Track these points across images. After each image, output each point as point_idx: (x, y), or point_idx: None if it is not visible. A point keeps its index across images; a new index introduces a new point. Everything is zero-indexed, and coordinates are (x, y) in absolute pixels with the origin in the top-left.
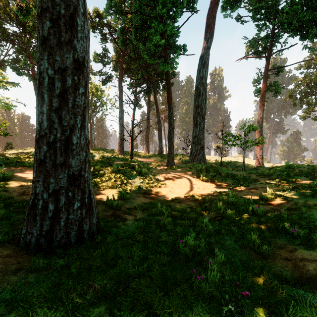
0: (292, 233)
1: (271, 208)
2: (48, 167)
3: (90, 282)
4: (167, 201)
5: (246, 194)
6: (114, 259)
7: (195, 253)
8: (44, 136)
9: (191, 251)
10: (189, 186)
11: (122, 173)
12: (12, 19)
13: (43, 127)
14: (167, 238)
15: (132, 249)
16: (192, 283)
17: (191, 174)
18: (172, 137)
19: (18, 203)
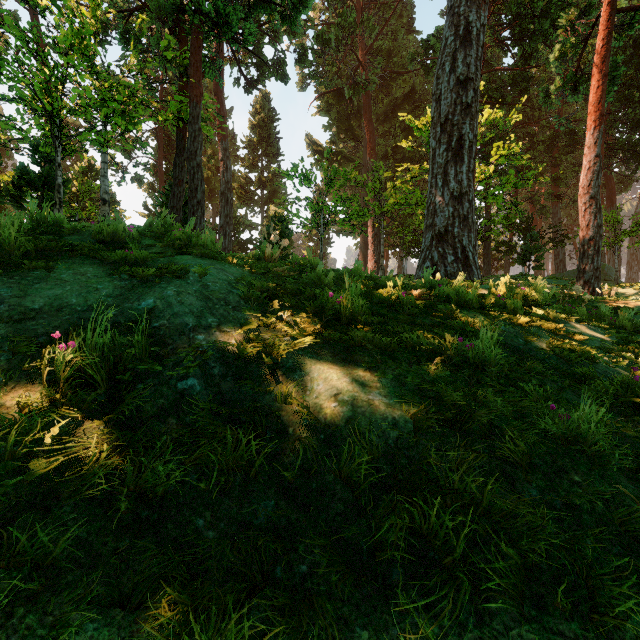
0: None
1: None
2: None
3: None
4: None
5: None
6: None
7: None
8: None
9: None
10: None
11: None
12: None
13: None
14: None
15: None
16: None
17: None
18: None
19: None
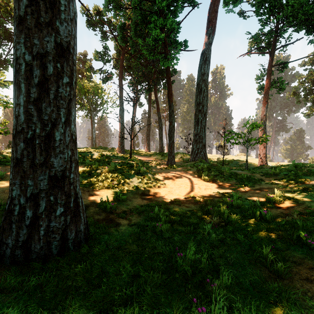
0: (310, 245)
1: (280, 212)
2: (26, 167)
3: (65, 310)
4: (166, 203)
5: (252, 196)
6: (99, 277)
7: (195, 269)
8: (21, 132)
9: (191, 268)
10: (190, 187)
11: (120, 172)
12: (12, 18)
13: (20, 121)
14: (164, 249)
15: (121, 264)
16: (191, 313)
17: (192, 173)
18: (173, 135)
19: (3, 205)
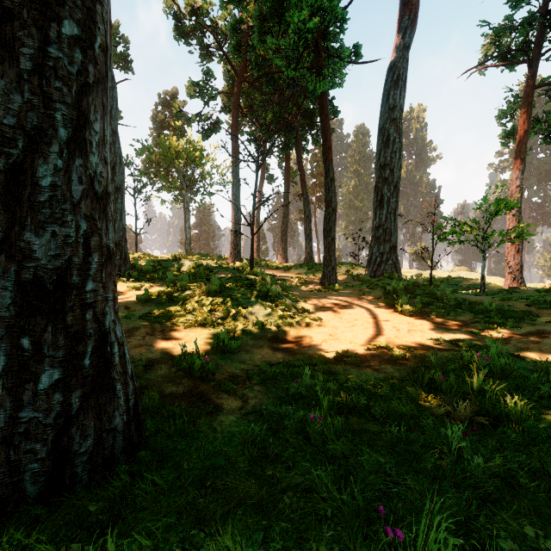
0: None
1: None
2: None
3: None
4: (327, 360)
5: (525, 348)
6: None
7: None
8: None
9: None
10: (374, 326)
11: (229, 295)
12: None
13: None
14: (335, 495)
15: None
16: None
17: (375, 299)
18: (333, 227)
19: None
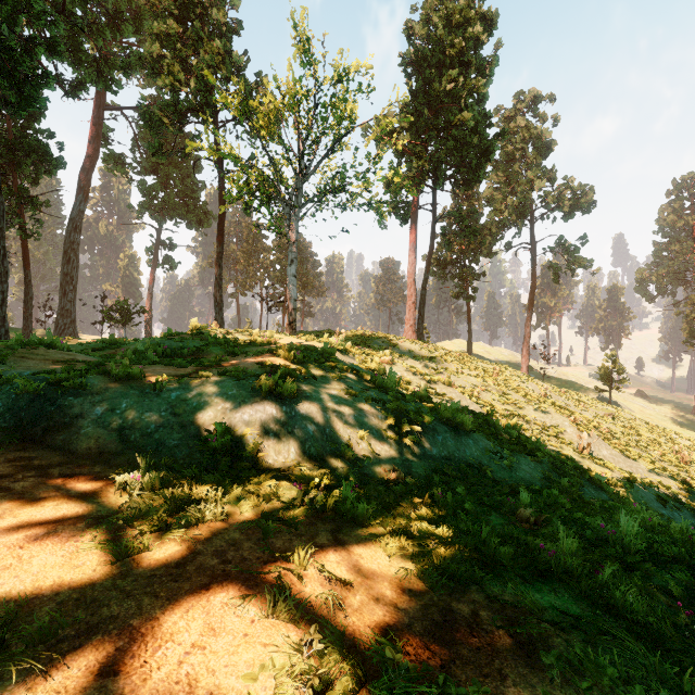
0: None
1: None
2: None
3: None
4: None
5: None
6: None
7: None
8: None
9: None
10: None
11: None
12: None
13: None
14: None
15: None
16: None
17: None
18: (31, 308)
19: None
